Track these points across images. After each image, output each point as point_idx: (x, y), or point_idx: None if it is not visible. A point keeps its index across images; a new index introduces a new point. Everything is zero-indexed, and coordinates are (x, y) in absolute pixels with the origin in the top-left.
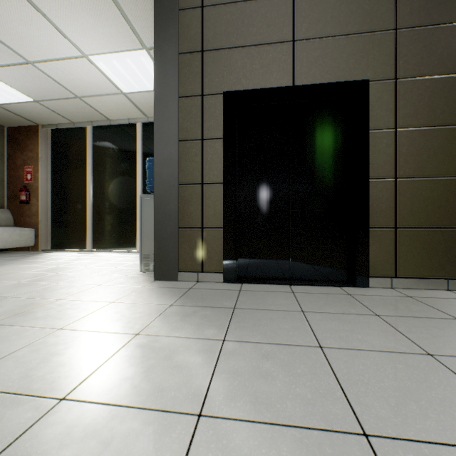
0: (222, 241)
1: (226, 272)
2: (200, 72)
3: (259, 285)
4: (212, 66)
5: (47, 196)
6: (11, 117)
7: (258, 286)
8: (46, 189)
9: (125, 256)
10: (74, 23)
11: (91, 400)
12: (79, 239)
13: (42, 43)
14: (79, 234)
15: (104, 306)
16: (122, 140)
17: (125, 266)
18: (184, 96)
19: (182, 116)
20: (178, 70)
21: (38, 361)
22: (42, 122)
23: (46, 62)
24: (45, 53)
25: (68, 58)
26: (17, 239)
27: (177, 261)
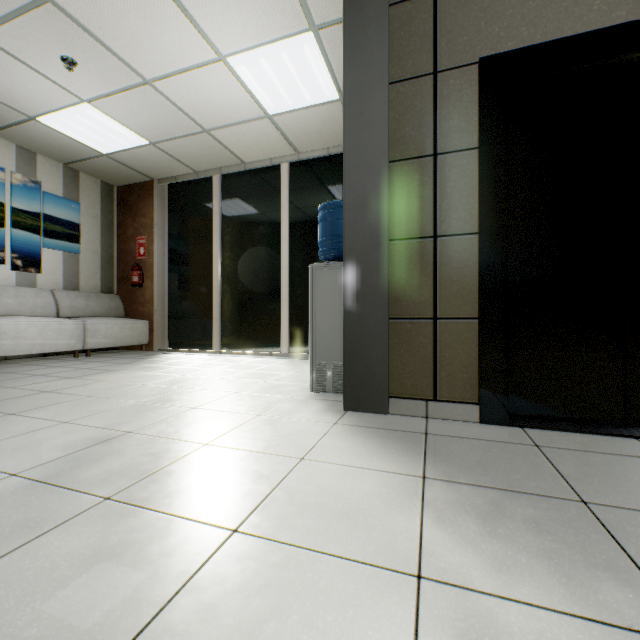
0: (476, 343)
1: (485, 403)
2: (430, 30)
3: (565, 434)
4: (455, 15)
5: (163, 276)
6: (122, 172)
7: (564, 436)
8: (162, 266)
9: (268, 361)
10: (211, 0)
11: None
12: (203, 335)
13: (165, 46)
14: (203, 328)
15: (291, 467)
16: (261, 192)
17: (279, 378)
18: (398, 80)
19: (395, 117)
20: (388, 36)
21: None
22: (157, 175)
23: (168, 77)
24: (167, 62)
25: (198, 67)
26: (128, 334)
27: (387, 378)
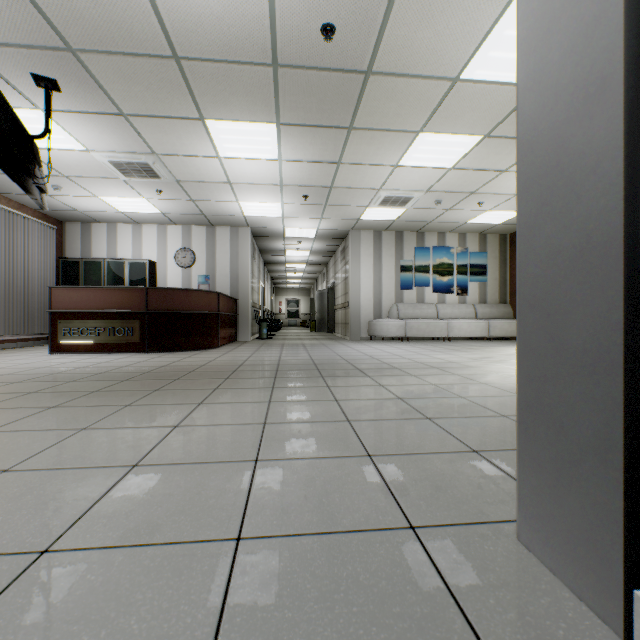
0: None
1: None
2: None
3: None
4: None
5: None
6: (510, 228)
7: None
8: None
9: None
10: None
11: (505, 375)
12: None
13: None
14: None
15: None
16: None
17: None
18: None
19: None
20: None
21: (496, 369)
22: None
23: None
24: None
25: None
26: (514, 329)
27: None
